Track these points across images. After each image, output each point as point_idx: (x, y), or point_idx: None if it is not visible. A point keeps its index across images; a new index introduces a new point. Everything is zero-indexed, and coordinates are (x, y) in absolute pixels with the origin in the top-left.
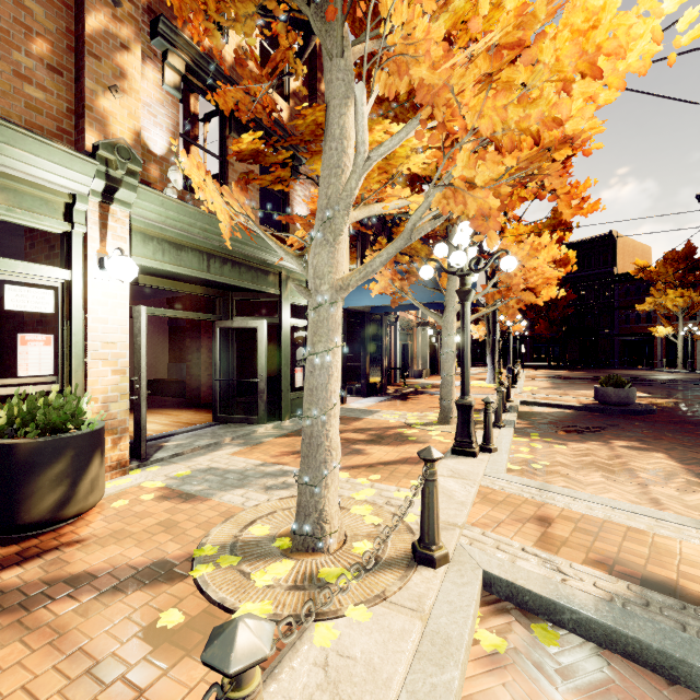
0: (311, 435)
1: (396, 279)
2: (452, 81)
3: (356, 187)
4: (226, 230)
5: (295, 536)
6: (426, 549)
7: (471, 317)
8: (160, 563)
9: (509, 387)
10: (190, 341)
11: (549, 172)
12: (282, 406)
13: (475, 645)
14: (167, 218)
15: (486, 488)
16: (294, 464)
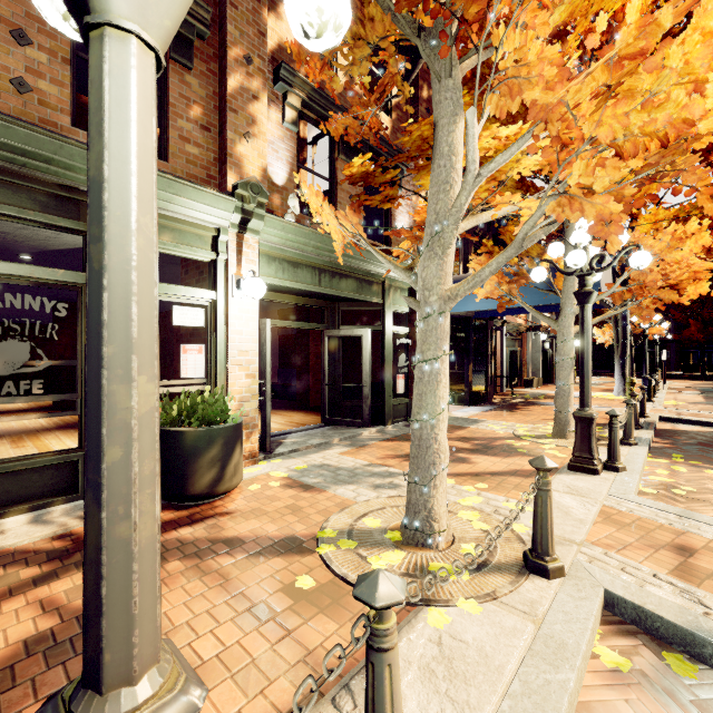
0: (420, 438)
1: (503, 282)
2: (567, 97)
3: (465, 203)
4: (339, 248)
5: (405, 530)
6: (538, 559)
7: (593, 320)
8: (291, 539)
9: (643, 400)
10: (300, 349)
11: (684, 166)
12: (385, 411)
13: (593, 659)
14: (287, 240)
15: (610, 508)
16: (399, 467)
